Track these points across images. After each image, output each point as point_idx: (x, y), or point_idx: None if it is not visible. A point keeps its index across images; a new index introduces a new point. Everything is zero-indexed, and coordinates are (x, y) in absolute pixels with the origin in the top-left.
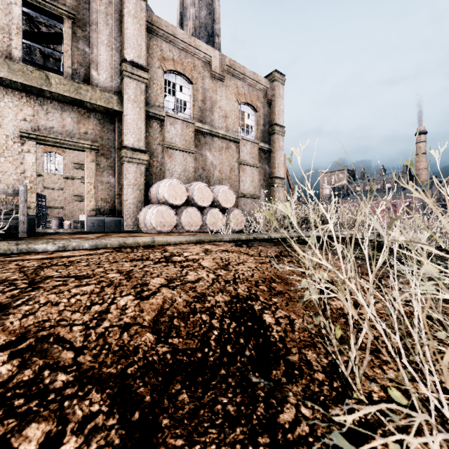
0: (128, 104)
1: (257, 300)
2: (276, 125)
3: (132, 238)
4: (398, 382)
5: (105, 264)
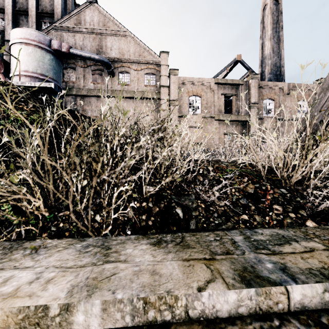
0: (252, 117)
1: None
2: None
3: None
4: None
5: None
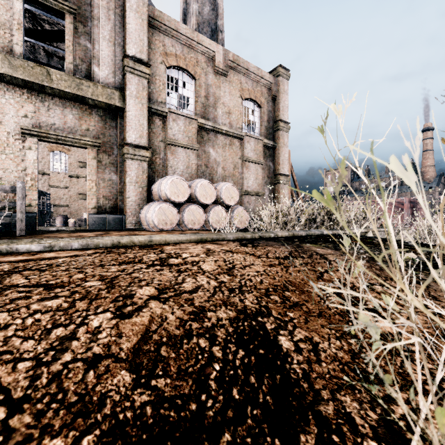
0: (129, 100)
1: (269, 316)
2: (281, 121)
3: (128, 237)
4: None
5: (88, 269)
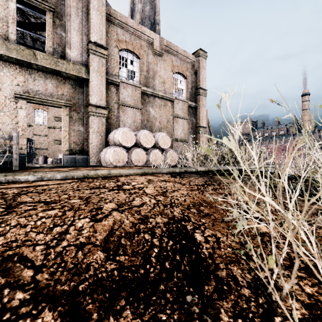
0: (92, 74)
1: (189, 221)
2: (200, 89)
3: (94, 171)
4: (316, 299)
5: (70, 192)
